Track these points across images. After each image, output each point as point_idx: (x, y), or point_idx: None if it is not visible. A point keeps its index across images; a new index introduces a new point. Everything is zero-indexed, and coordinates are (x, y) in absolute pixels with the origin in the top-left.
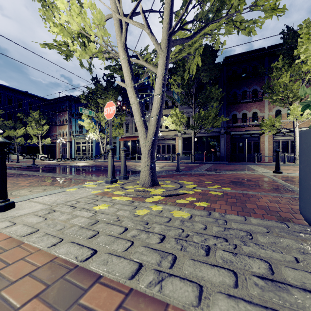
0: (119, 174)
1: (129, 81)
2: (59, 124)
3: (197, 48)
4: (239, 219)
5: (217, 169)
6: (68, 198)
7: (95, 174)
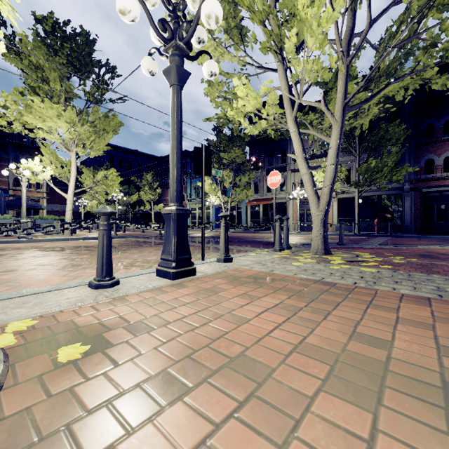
0: (269, 246)
1: (300, 153)
2: None
3: (376, 115)
4: (422, 274)
5: (399, 243)
6: (260, 259)
7: (241, 245)
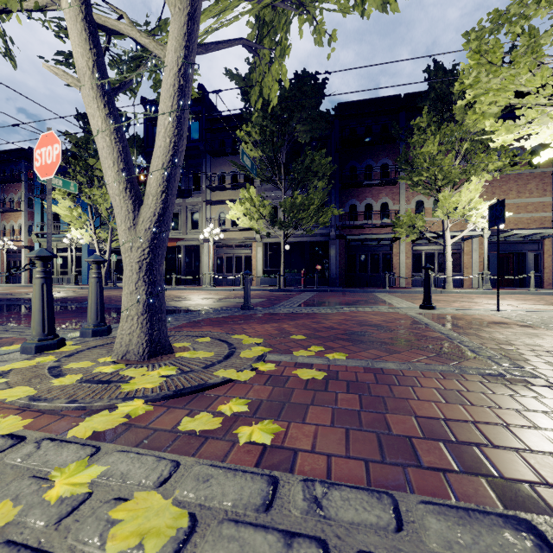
0: (110, 319)
1: (88, 72)
2: (2, 208)
3: (267, 4)
4: (377, 520)
5: (324, 302)
6: None
7: None
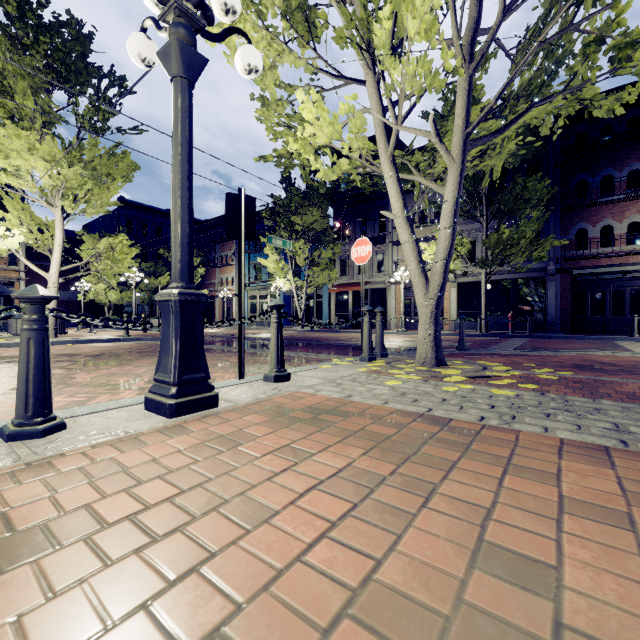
0: (357, 352)
1: (400, 210)
2: (221, 264)
3: (512, 153)
4: (586, 400)
5: (542, 347)
6: (336, 374)
7: (316, 350)
